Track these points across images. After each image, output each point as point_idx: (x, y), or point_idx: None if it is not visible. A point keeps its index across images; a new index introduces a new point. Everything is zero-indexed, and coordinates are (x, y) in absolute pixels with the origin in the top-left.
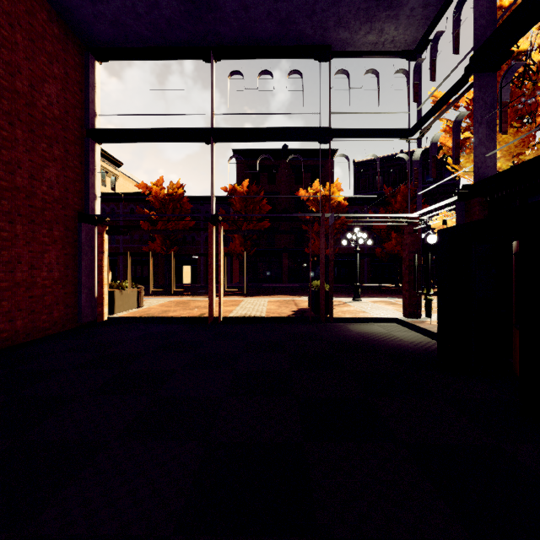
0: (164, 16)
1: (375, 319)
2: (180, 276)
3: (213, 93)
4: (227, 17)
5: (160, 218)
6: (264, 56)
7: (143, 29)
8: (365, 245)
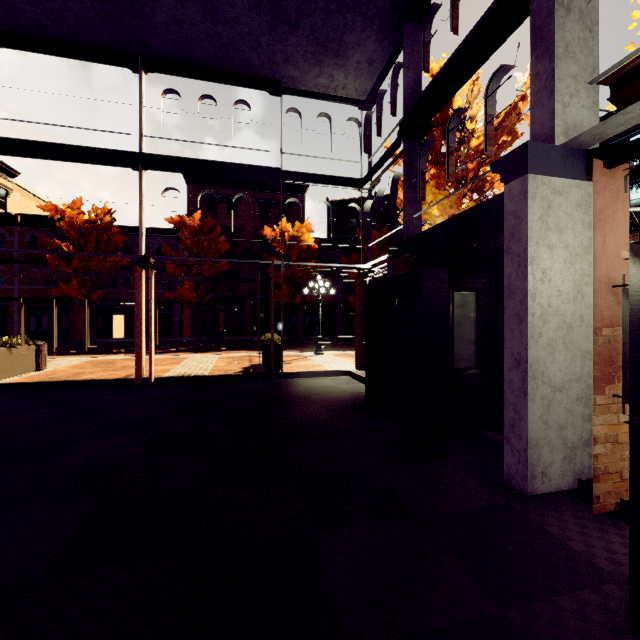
0: (72, 9)
1: (328, 372)
2: (109, 328)
3: (143, 110)
4: (157, 27)
5: (78, 251)
6: (206, 78)
7: (41, 18)
8: (339, 294)
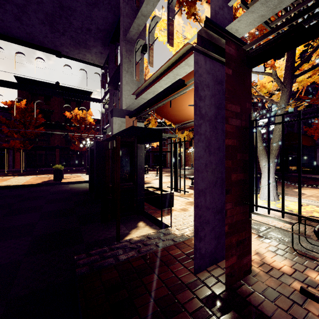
0: None
1: (85, 181)
2: None
3: None
4: None
5: None
6: (20, 44)
7: None
8: None
